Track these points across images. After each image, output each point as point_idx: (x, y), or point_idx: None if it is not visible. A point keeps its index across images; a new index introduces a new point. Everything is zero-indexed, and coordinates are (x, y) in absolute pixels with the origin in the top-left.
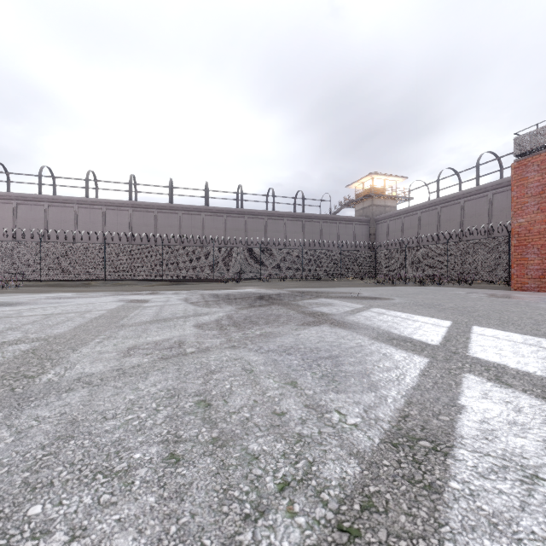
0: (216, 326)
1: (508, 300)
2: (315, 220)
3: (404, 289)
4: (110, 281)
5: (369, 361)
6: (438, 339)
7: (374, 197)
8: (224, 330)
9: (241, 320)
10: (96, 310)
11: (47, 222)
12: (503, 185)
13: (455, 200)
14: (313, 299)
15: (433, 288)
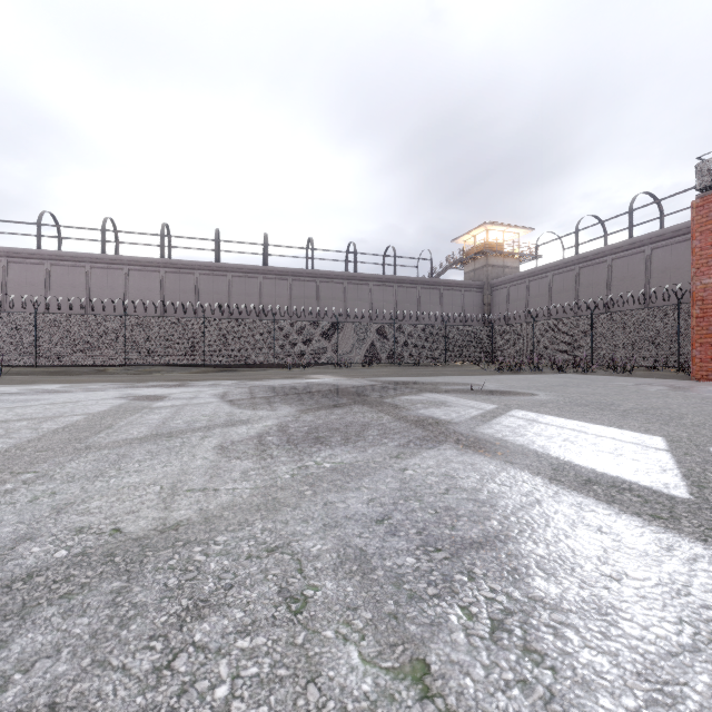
0: (254, 448)
1: (709, 396)
2: (410, 285)
3: (541, 379)
4: (134, 367)
5: (582, 556)
6: (678, 481)
7: (490, 255)
8: (266, 458)
9: (300, 434)
10: (70, 415)
11: (49, 287)
12: (666, 237)
13: (600, 257)
14: (415, 393)
15: (581, 377)
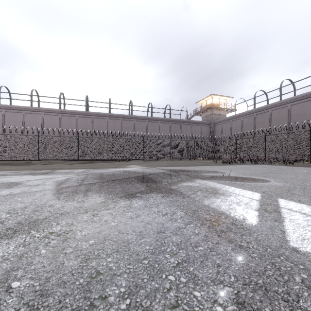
0: None
1: None
2: (177, 123)
3: (252, 168)
4: (45, 161)
5: None
6: None
7: (213, 109)
8: None
9: (70, 267)
10: None
11: (4, 122)
12: (298, 99)
13: (266, 109)
14: (190, 180)
15: (271, 167)
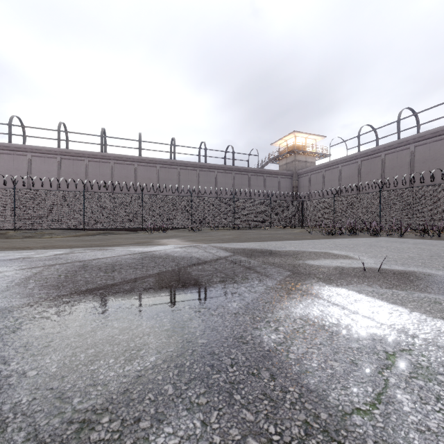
0: None
1: None
2: (244, 173)
3: (384, 244)
4: (33, 231)
5: None
6: None
7: (297, 153)
8: None
9: None
10: None
11: None
12: (426, 137)
13: (376, 153)
14: (299, 287)
15: (413, 242)
